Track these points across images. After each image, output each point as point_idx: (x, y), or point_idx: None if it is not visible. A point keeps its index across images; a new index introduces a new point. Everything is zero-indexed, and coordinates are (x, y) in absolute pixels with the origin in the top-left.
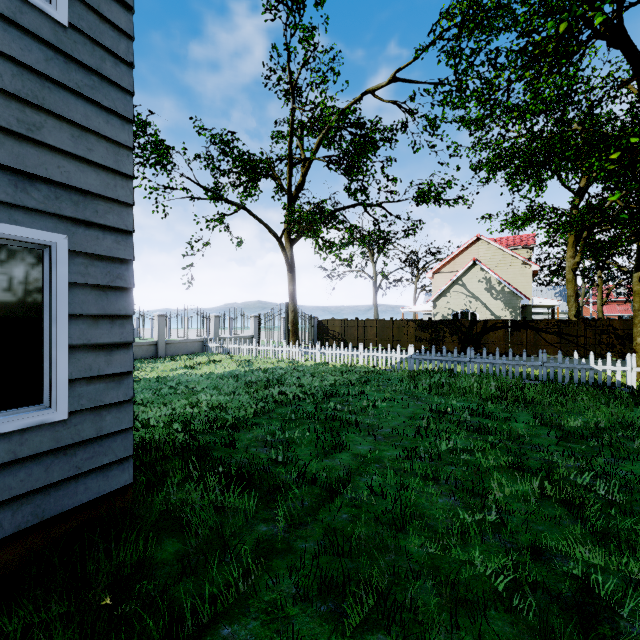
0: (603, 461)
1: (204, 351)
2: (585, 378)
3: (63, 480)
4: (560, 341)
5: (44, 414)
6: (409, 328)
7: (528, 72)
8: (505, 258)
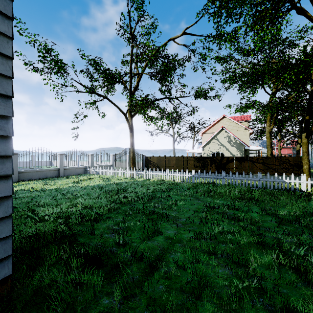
0: (305, 237)
1: (85, 173)
2: (281, 186)
3: None
4: (263, 167)
5: None
6: (191, 160)
7: (257, 25)
8: (236, 126)
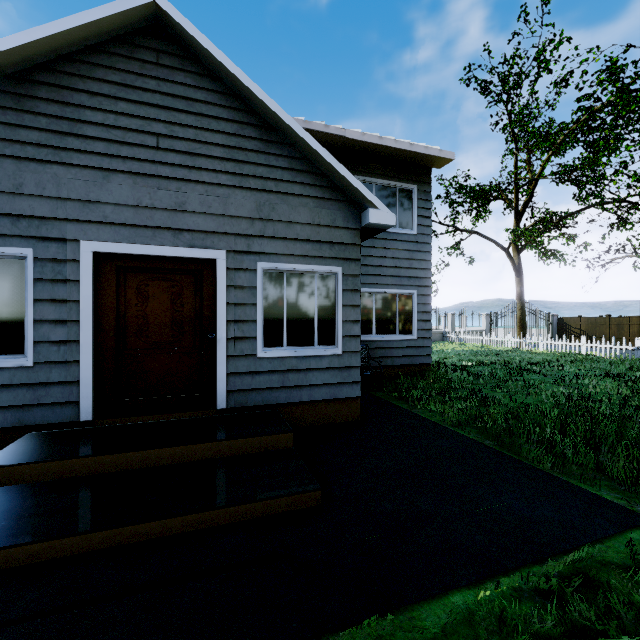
0: None
1: (443, 340)
2: None
3: (416, 355)
4: None
5: (413, 337)
6: None
7: None
8: None
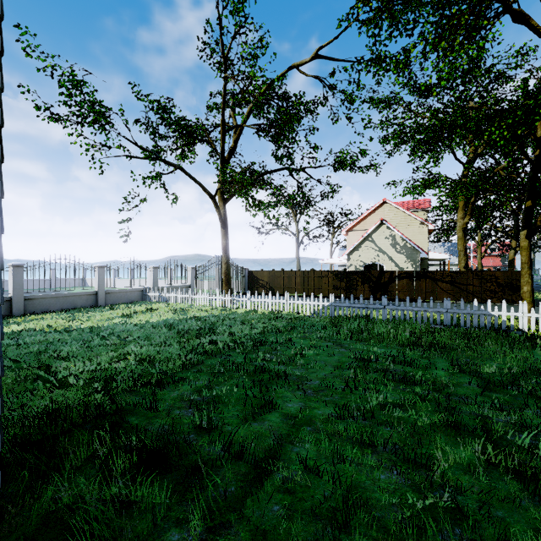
0: (530, 413)
1: (143, 300)
2: (484, 323)
3: None
4: (453, 289)
5: None
6: (327, 278)
7: (443, 41)
8: (406, 219)
